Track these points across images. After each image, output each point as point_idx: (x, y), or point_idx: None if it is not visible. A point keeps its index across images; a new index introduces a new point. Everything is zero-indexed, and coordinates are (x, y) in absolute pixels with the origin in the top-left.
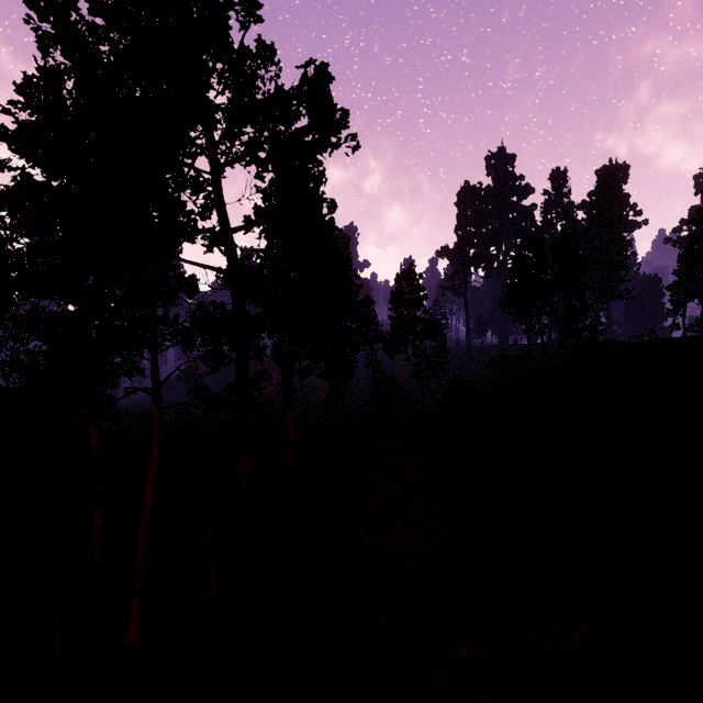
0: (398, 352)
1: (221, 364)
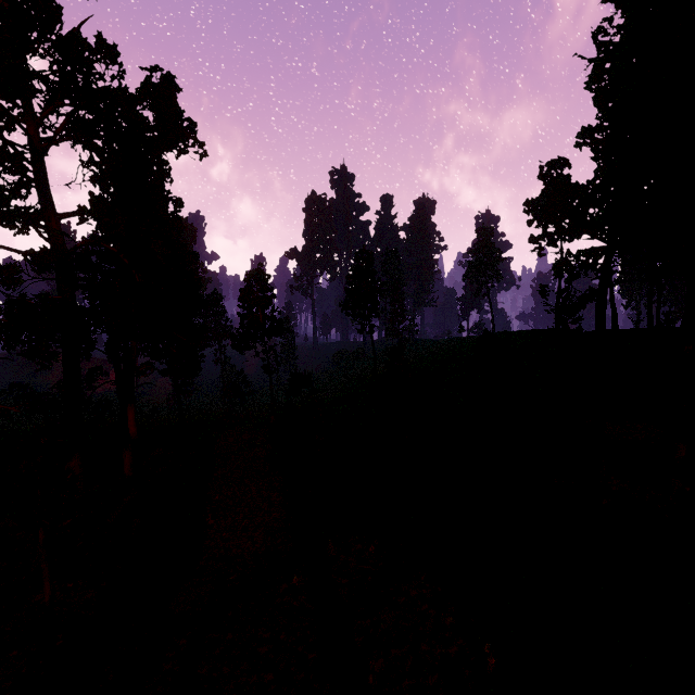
0: (247, 348)
1: (55, 360)
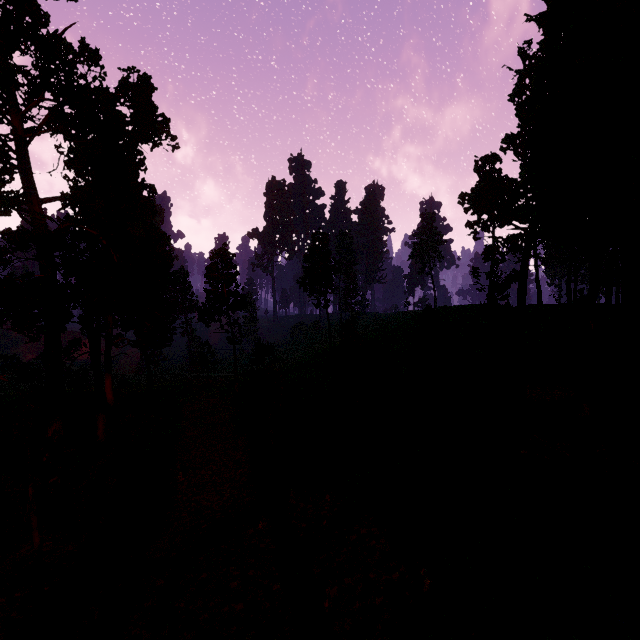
0: (213, 320)
1: (43, 333)
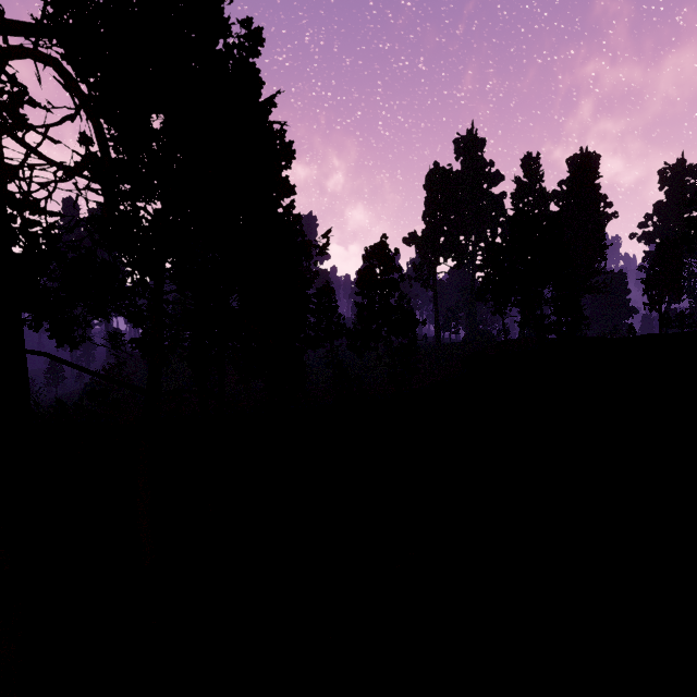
0: (367, 349)
1: None
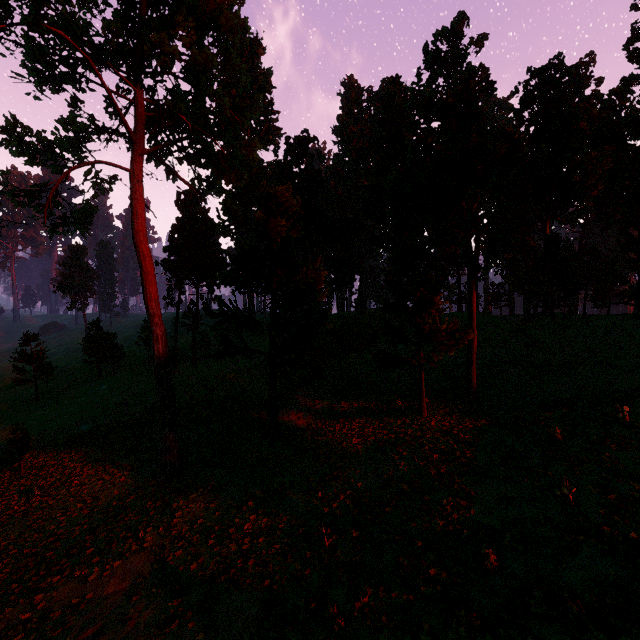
0: None
1: None
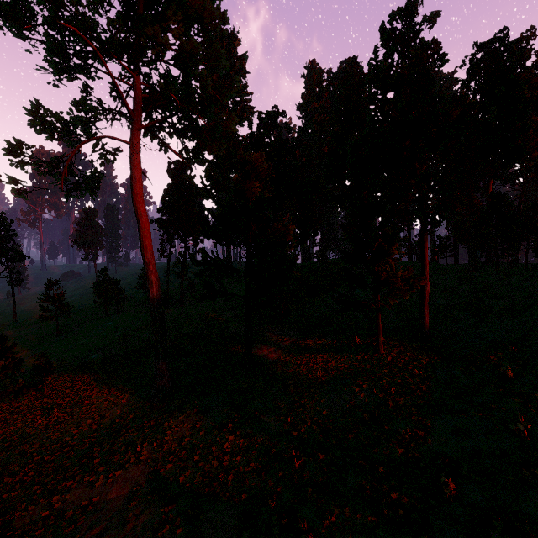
0: None
1: None
